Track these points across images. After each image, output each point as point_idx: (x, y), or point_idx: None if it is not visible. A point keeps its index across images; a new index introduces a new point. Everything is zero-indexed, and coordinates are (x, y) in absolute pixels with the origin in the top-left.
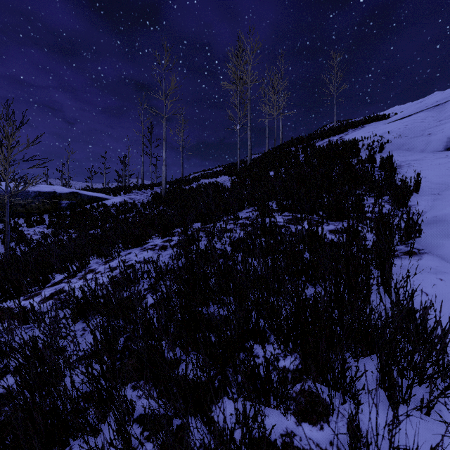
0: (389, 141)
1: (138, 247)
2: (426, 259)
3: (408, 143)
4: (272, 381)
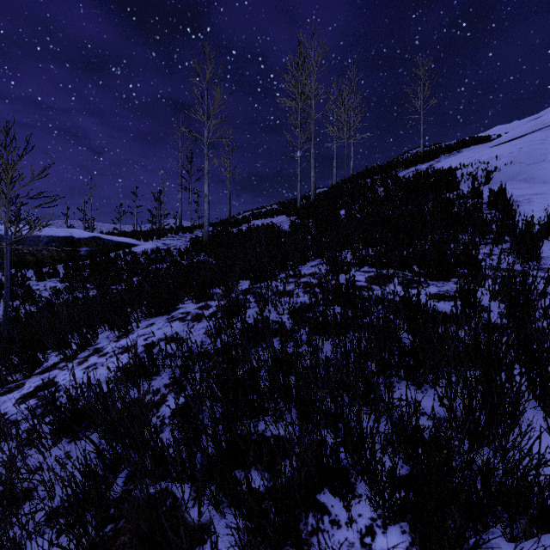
0: (499, 169)
1: (165, 314)
2: None
3: (524, 171)
4: None
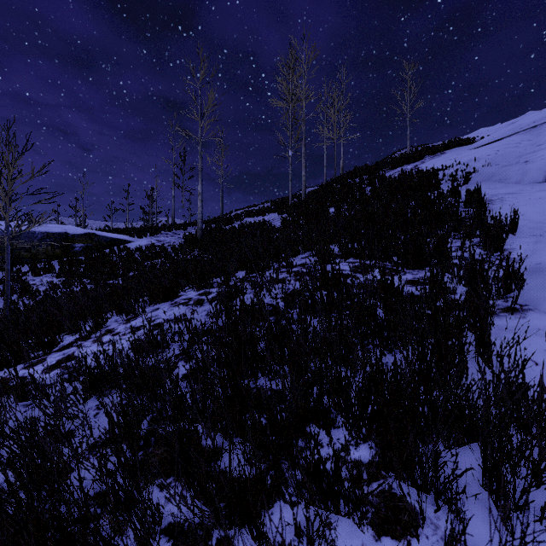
0: (477, 170)
1: (168, 301)
2: (531, 317)
3: (499, 172)
4: (343, 481)
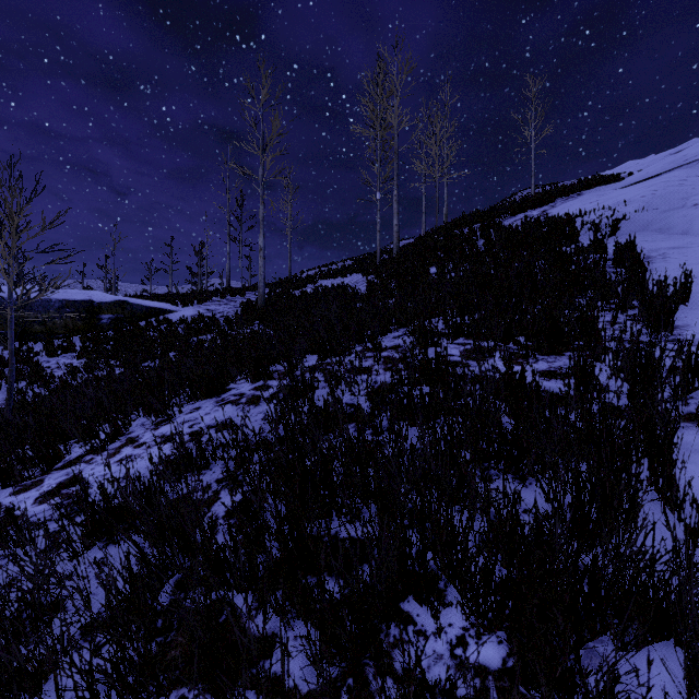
0: (628, 217)
1: (213, 397)
2: None
3: (659, 219)
4: None
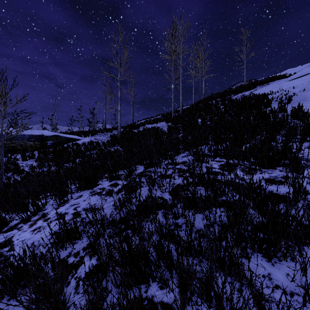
0: (296, 94)
1: (89, 189)
2: None
3: None
4: None
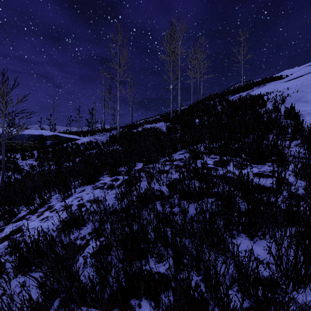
0: (289, 95)
1: (91, 184)
2: None
3: (305, 96)
4: None
